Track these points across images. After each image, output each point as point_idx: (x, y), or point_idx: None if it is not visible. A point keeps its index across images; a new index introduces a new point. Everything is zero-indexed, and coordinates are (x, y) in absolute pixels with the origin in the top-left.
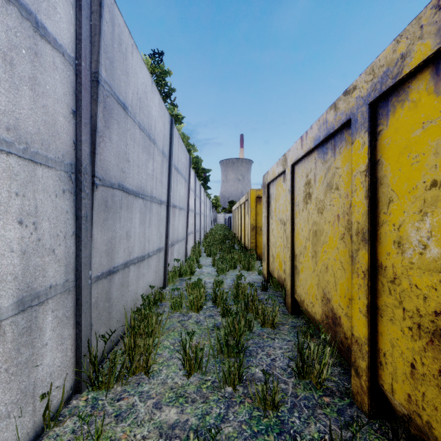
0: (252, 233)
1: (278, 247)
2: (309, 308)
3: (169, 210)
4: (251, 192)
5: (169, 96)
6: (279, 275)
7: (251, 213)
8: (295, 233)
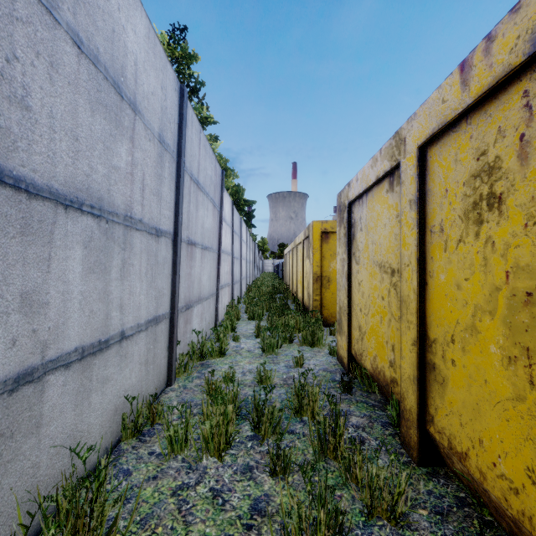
0: (315, 286)
1: (375, 314)
2: (490, 484)
3: (177, 248)
4: (314, 225)
5: (196, 92)
6: (377, 368)
7: (314, 256)
8: (429, 293)
